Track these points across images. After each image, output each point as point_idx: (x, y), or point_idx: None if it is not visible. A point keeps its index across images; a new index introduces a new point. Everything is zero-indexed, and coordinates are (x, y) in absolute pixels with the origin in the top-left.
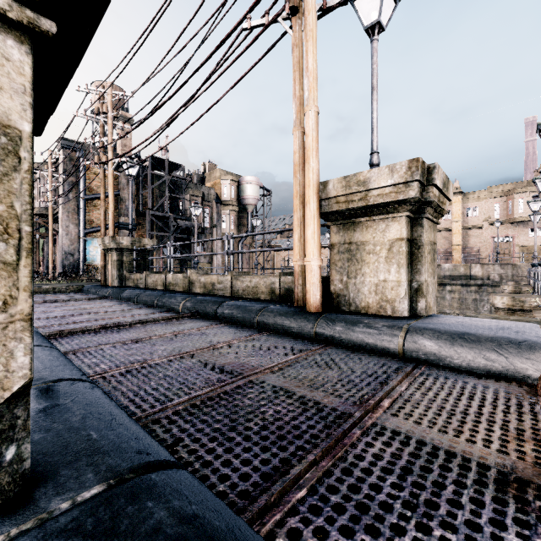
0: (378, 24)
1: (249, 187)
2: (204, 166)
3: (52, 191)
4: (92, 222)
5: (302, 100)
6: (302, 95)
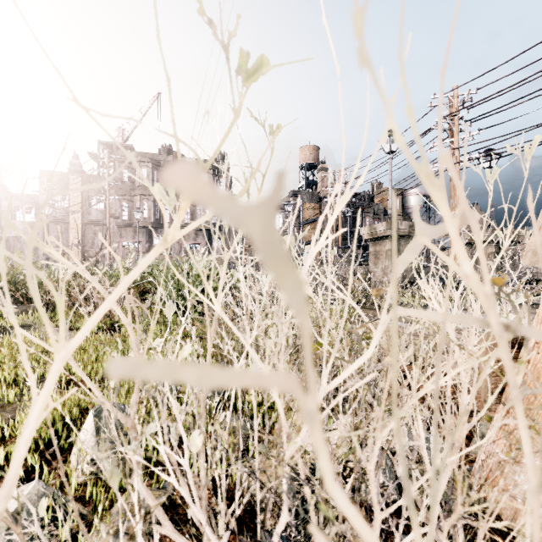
0: (490, 167)
1: (413, 198)
2: (372, 185)
3: (282, 221)
4: (306, 238)
5: (454, 199)
6: (454, 197)
